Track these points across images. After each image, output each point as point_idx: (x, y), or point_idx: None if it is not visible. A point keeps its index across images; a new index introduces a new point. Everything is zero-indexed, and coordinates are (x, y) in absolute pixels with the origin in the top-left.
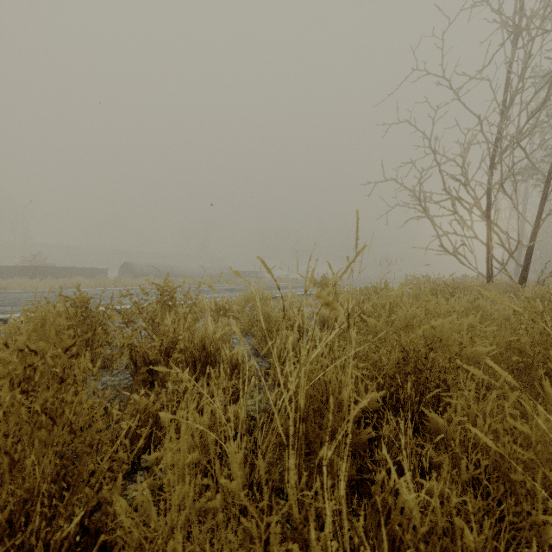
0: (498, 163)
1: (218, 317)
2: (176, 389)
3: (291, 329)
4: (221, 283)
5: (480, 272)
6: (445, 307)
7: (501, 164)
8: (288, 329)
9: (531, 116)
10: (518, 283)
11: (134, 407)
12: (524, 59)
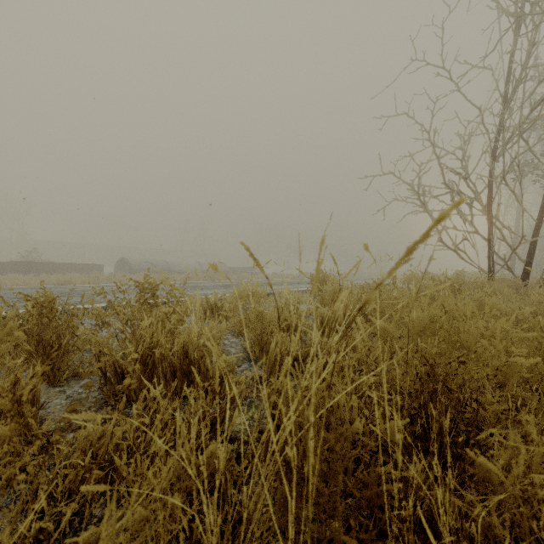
0: (500, 156)
1: (210, 316)
2: (147, 410)
3: (288, 330)
4: (216, 279)
5: (481, 268)
6: (469, 308)
7: (503, 156)
8: (284, 330)
9: (535, 107)
10: (521, 279)
11: (86, 439)
12: (529, 46)
